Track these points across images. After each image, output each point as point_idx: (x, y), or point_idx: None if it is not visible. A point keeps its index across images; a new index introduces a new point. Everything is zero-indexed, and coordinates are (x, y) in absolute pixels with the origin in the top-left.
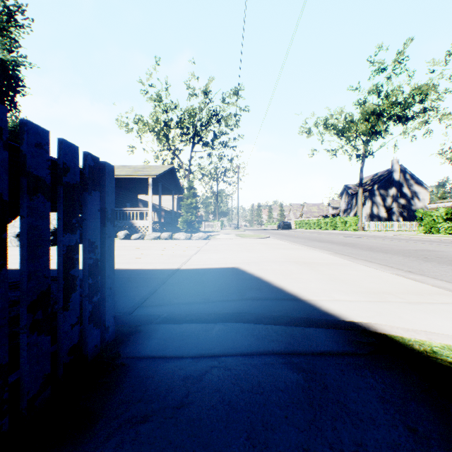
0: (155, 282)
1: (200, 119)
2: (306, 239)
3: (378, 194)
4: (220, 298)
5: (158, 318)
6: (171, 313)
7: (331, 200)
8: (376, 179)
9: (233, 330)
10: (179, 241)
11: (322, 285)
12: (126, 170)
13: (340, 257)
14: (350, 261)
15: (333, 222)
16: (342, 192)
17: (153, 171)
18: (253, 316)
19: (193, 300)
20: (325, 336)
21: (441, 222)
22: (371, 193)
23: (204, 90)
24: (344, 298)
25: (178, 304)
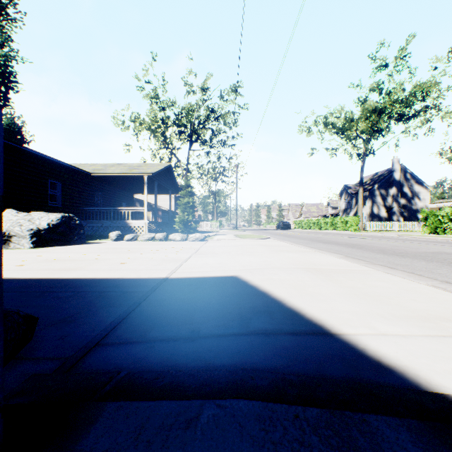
0: (132, 298)
1: (198, 116)
2: (309, 239)
3: (379, 194)
4: (215, 330)
5: (107, 385)
6: (138, 361)
7: (330, 200)
8: (376, 178)
9: (234, 423)
10: (174, 242)
11: (351, 306)
12: (120, 168)
13: (354, 262)
14: (368, 267)
15: (334, 222)
16: (342, 192)
17: (149, 170)
18: (267, 378)
19: (175, 333)
20: (416, 447)
21: (447, 222)
22: (372, 193)
23: (202, 87)
24: (391, 330)
25: (153, 340)
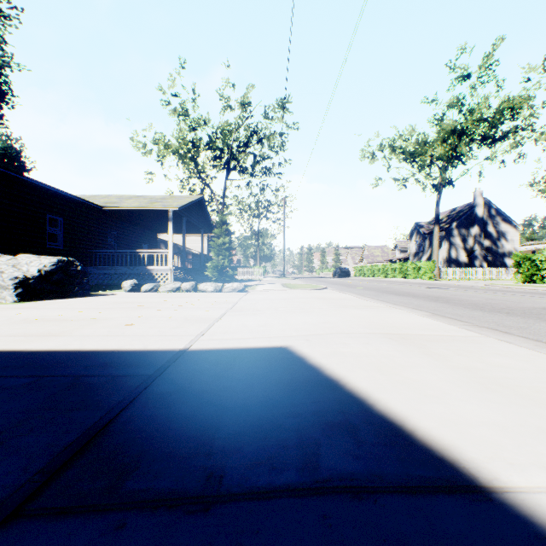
0: (121, 390)
1: (237, 138)
2: (376, 290)
3: (457, 234)
4: (252, 475)
5: None
6: None
7: (398, 242)
8: (455, 215)
9: None
10: (205, 293)
11: (486, 410)
12: (139, 201)
13: (448, 323)
14: (472, 332)
15: (403, 268)
16: (413, 231)
17: (175, 203)
18: None
19: (175, 482)
20: None
21: None
22: (449, 233)
23: (241, 101)
24: None
25: (127, 504)
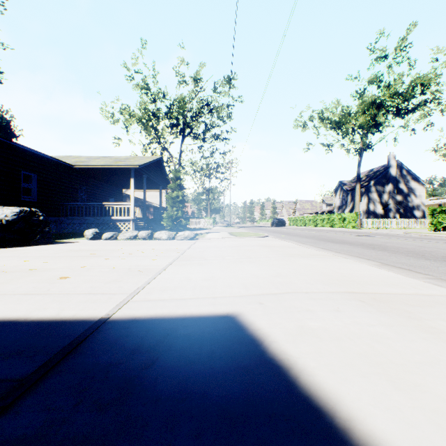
0: None
1: (191, 108)
2: (313, 238)
3: (375, 190)
4: None
5: None
6: None
7: (325, 197)
8: (372, 174)
9: None
10: (159, 241)
11: None
12: (105, 160)
13: (406, 275)
14: (445, 288)
15: (330, 218)
16: (337, 188)
17: (136, 162)
18: None
19: None
20: None
21: None
22: (368, 189)
23: (194, 77)
24: None
25: None
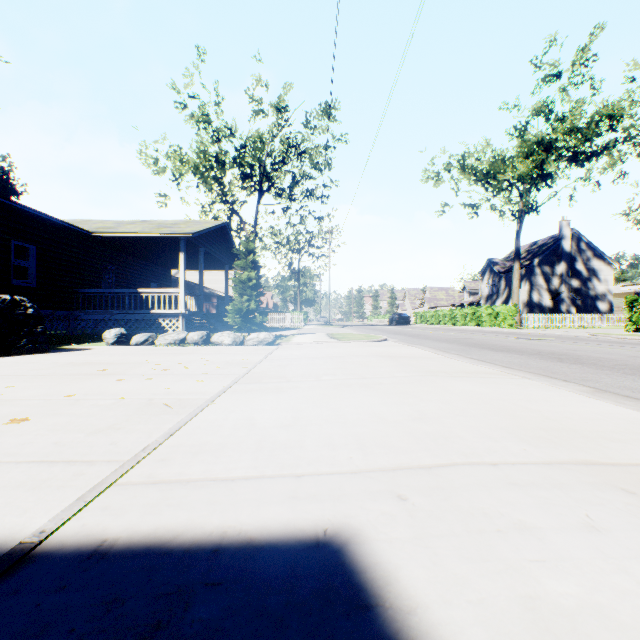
0: None
1: (271, 151)
2: (456, 342)
3: (540, 272)
4: None
5: None
6: None
7: (467, 282)
8: (536, 249)
9: None
10: (218, 348)
11: None
12: (143, 226)
13: None
14: None
15: (476, 313)
16: (485, 270)
17: (188, 228)
18: None
19: None
20: None
21: None
22: (530, 271)
23: (277, 104)
24: None
25: None
